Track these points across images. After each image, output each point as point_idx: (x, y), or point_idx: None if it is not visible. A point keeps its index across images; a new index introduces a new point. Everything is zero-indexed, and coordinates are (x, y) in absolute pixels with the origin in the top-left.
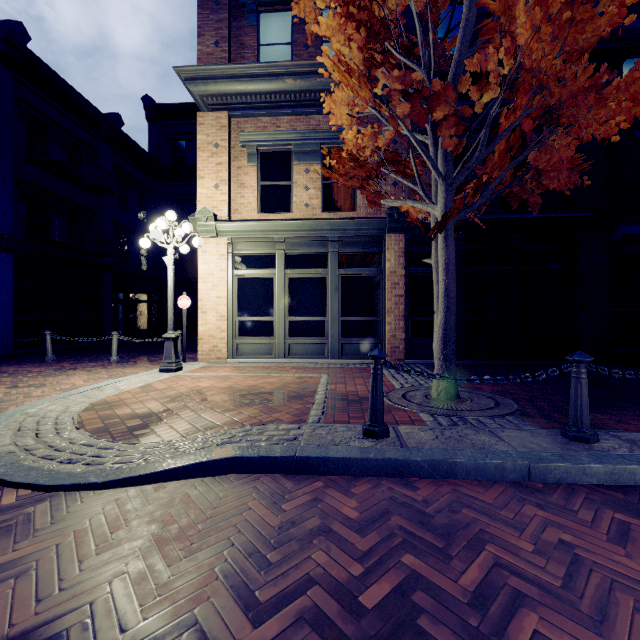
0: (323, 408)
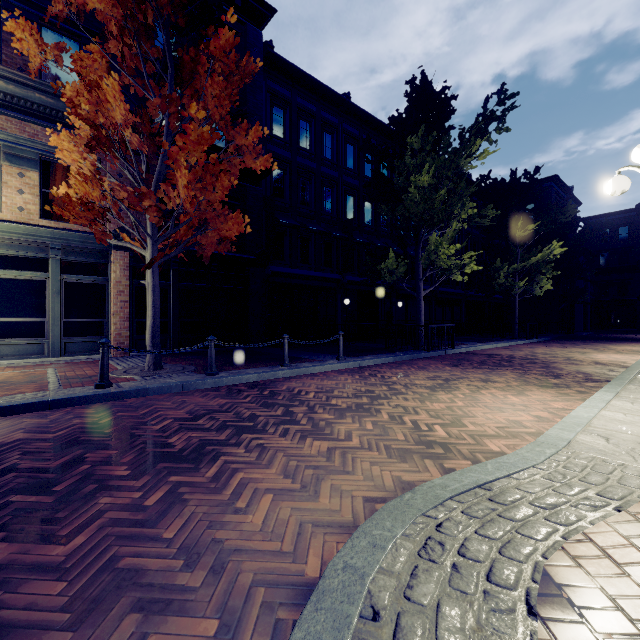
0: (59, 383)
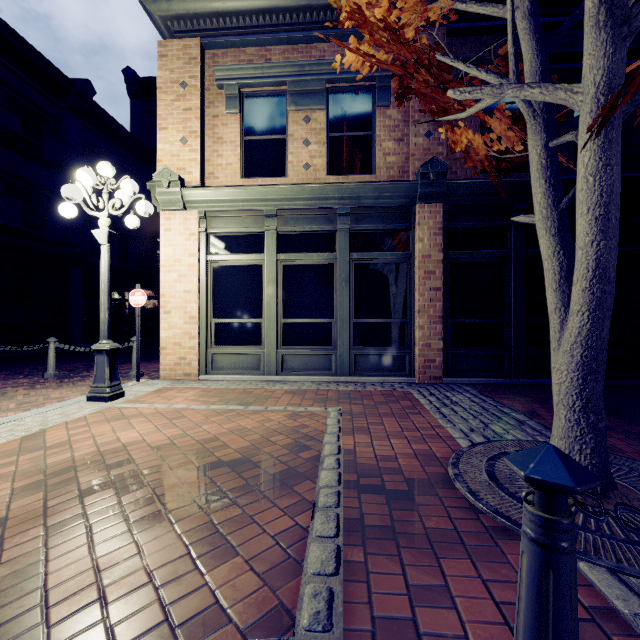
0: (336, 531)
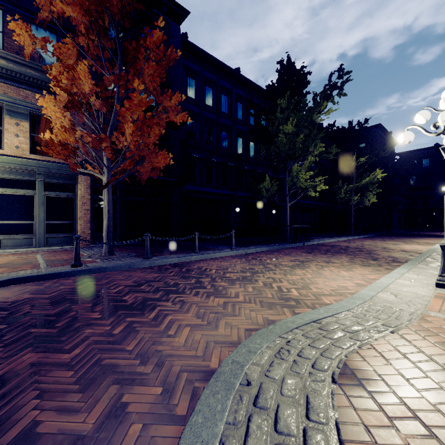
0: (47, 264)
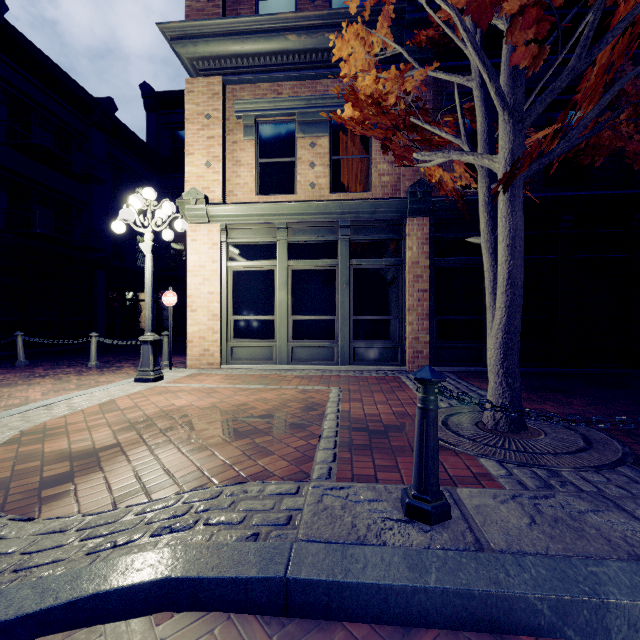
0: (334, 446)
